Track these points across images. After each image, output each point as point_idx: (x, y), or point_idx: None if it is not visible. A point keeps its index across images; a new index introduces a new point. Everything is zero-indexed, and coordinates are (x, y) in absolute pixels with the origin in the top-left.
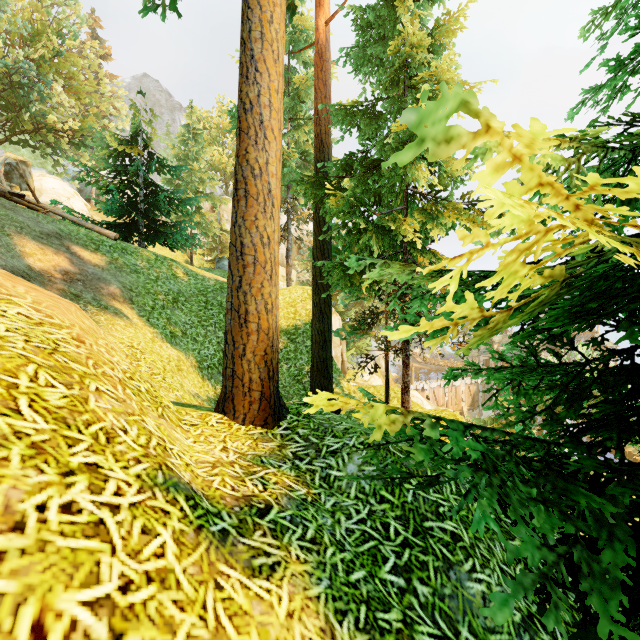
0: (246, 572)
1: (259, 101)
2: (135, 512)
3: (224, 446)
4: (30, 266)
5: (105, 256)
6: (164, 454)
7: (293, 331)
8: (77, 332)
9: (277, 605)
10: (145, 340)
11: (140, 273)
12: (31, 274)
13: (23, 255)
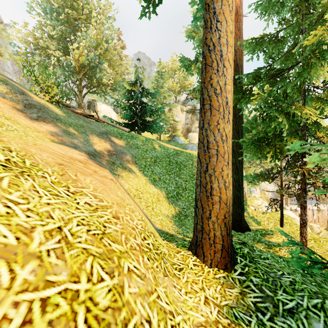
0: None
1: (219, 42)
2: None
3: (205, 296)
4: (95, 149)
5: (124, 141)
6: None
7: None
8: (115, 209)
9: None
10: (142, 185)
11: (139, 148)
12: (95, 153)
13: (93, 144)
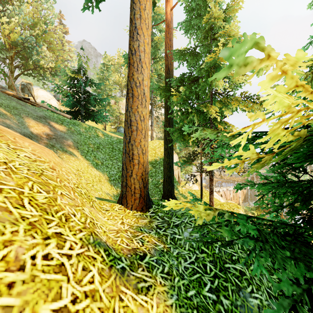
0: (134, 291)
1: (139, 49)
2: (79, 258)
3: (122, 221)
4: (32, 132)
5: (65, 127)
6: (93, 227)
7: (154, 162)
8: (52, 164)
9: (151, 310)
10: (84, 167)
11: (82, 134)
12: (32, 136)
13: (29, 127)
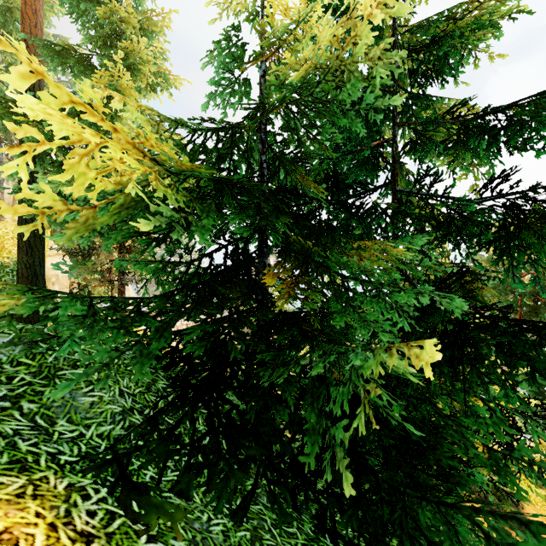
0: None
1: None
2: None
3: None
4: None
5: None
6: None
7: None
8: None
9: None
10: None
11: None
12: None
13: None
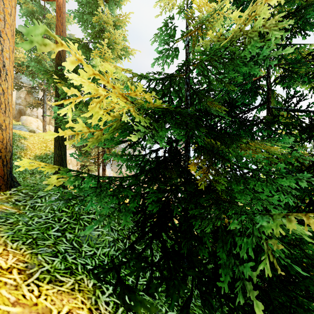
0: None
1: None
2: None
3: None
4: None
5: None
6: None
7: (44, 157)
8: None
9: None
10: None
11: None
12: None
13: None
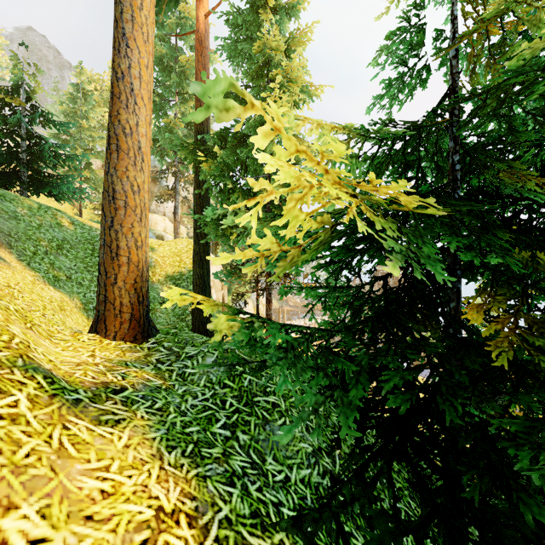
0: (93, 422)
1: (130, 72)
2: None
3: (92, 354)
4: None
5: None
6: (26, 349)
7: (178, 277)
8: None
9: (117, 441)
10: (24, 281)
11: (20, 220)
12: None
13: None
